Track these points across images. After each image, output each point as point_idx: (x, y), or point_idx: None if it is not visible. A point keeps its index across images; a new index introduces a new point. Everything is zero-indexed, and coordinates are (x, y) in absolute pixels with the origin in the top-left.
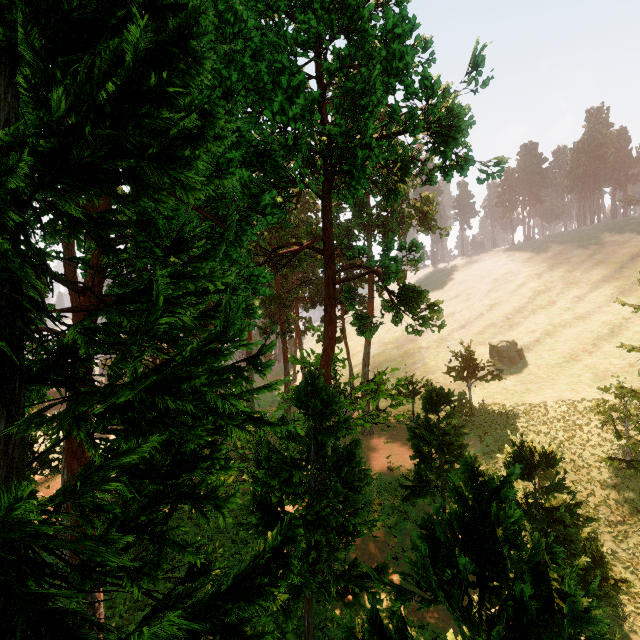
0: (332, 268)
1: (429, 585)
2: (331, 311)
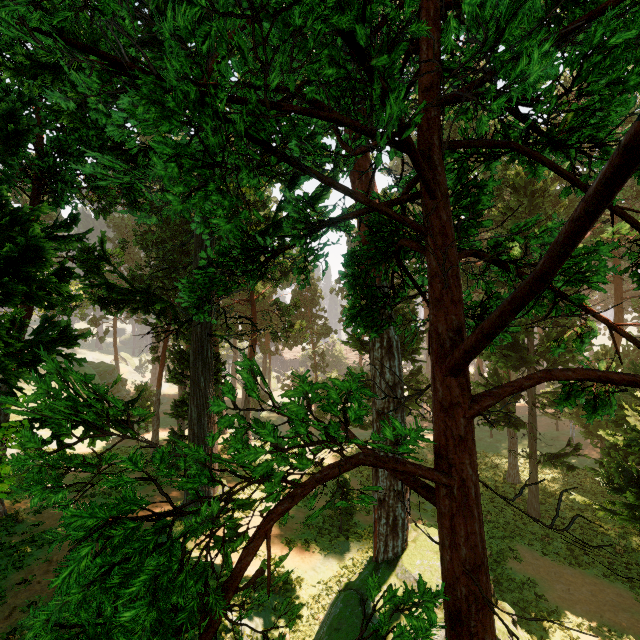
0: (620, 291)
1: (635, 367)
2: (619, 315)
